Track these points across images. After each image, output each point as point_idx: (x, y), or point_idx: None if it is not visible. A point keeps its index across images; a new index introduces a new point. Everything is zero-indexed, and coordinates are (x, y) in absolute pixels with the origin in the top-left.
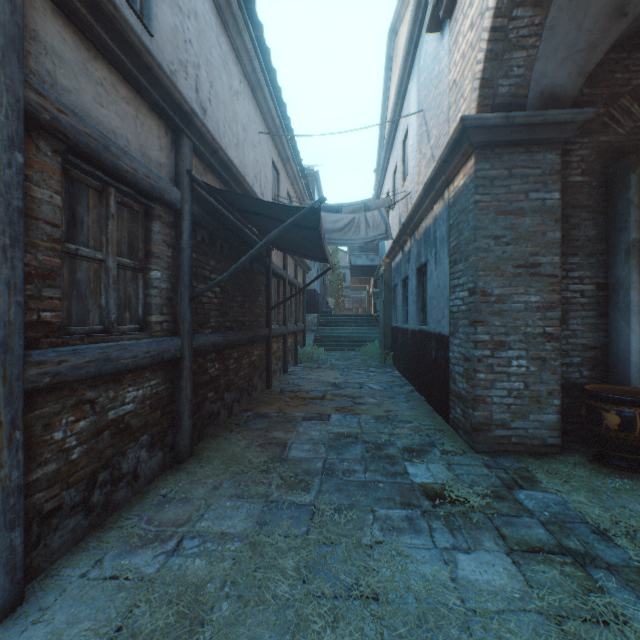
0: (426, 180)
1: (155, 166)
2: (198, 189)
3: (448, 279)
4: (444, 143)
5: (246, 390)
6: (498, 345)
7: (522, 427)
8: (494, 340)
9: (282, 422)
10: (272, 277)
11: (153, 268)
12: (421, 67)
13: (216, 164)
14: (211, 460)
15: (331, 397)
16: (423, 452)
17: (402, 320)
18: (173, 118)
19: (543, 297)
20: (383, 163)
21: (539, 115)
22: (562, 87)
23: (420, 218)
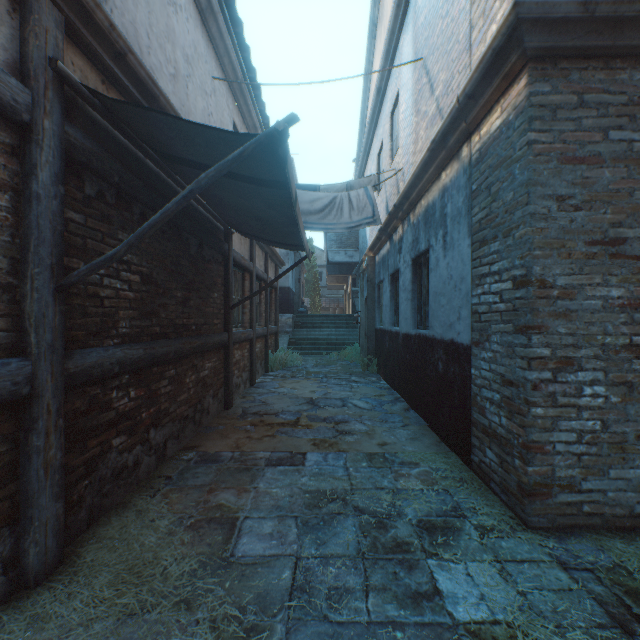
0: (435, 134)
1: None
2: (88, 110)
3: (469, 267)
4: (461, 82)
5: (191, 418)
6: (563, 363)
7: (599, 489)
8: (557, 356)
9: (236, 471)
10: (234, 269)
11: None
12: (420, 6)
13: (127, 80)
14: (93, 574)
15: (307, 422)
16: (451, 532)
17: (390, 322)
18: None
19: (629, 290)
20: (365, 145)
21: (636, 1)
22: None
23: (419, 194)
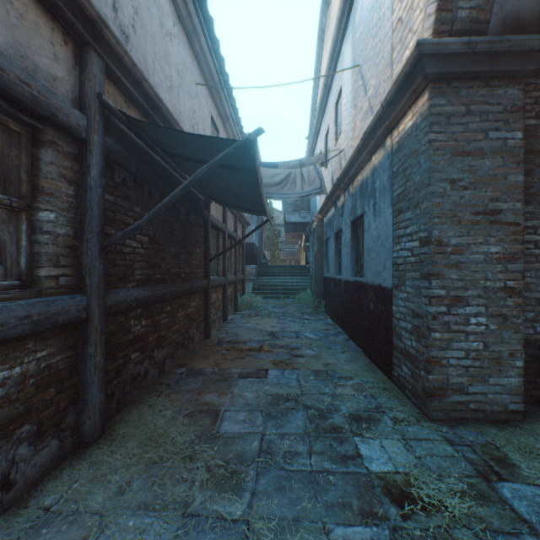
0: (366, 128)
1: (45, 77)
2: (117, 123)
3: (391, 229)
4: (385, 89)
5: (181, 343)
6: (455, 301)
7: (481, 392)
8: (450, 295)
9: (216, 381)
10: (211, 229)
11: (43, 208)
12: (356, 23)
13: (141, 99)
14: (126, 441)
15: (268, 348)
16: (372, 421)
17: (335, 271)
18: (73, 23)
19: (504, 247)
20: (315, 128)
21: (505, 40)
22: (528, 12)
23: (356, 171)
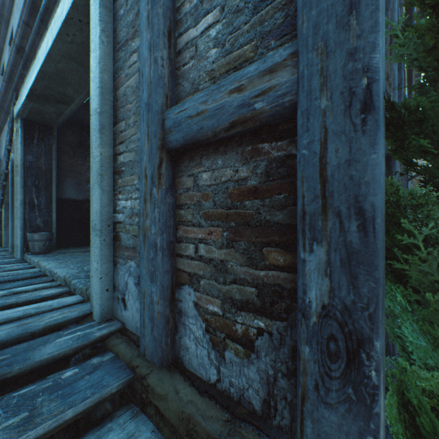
0: None
1: None
2: None
3: None
4: None
5: None
6: None
7: None
8: None
9: None
10: None
11: None
12: None
13: None
14: None
15: None
16: None
17: None
18: None
19: None
20: None
21: None
22: None
23: None
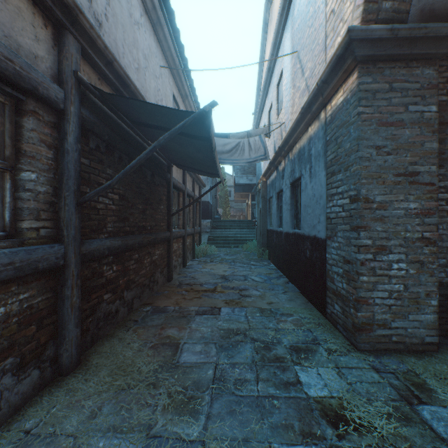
0: (304, 103)
1: (27, 55)
2: (91, 97)
3: (325, 189)
4: (320, 70)
5: (147, 286)
6: (380, 249)
7: (402, 326)
8: (376, 244)
9: (177, 317)
10: (173, 190)
11: (25, 168)
12: (295, 16)
13: (112, 77)
14: (98, 370)
15: (221, 289)
16: (310, 352)
17: (276, 224)
18: (52, 8)
19: (421, 204)
20: (260, 105)
21: (423, 28)
22: (442, 4)
23: (294, 140)
